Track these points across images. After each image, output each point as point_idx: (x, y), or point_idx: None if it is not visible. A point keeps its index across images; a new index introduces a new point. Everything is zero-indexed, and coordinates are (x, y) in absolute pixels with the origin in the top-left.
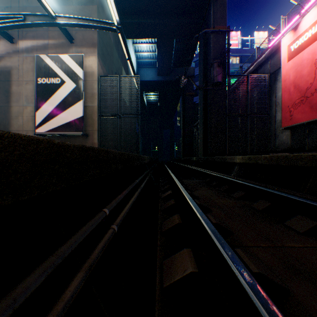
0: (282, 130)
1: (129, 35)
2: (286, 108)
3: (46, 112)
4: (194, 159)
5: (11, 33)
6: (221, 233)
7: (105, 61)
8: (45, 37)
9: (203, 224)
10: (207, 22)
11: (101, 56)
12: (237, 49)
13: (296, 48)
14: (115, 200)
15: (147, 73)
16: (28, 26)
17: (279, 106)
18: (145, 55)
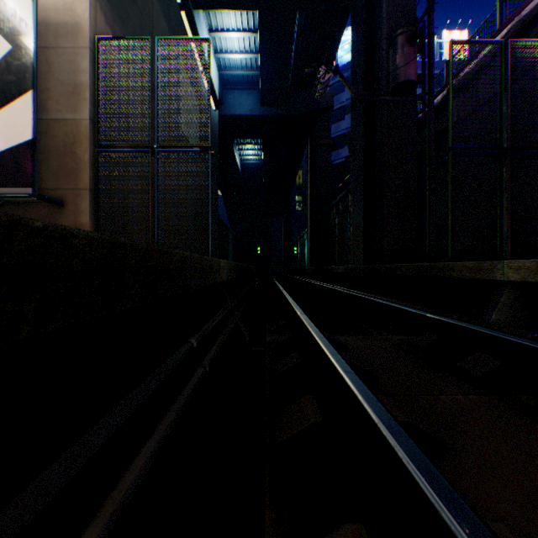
0: None
1: (199, 0)
2: None
3: None
4: (340, 270)
5: None
6: None
7: (122, 13)
8: None
9: None
10: None
11: None
12: None
13: None
14: None
15: (240, 100)
16: None
17: None
18: (237, 61)
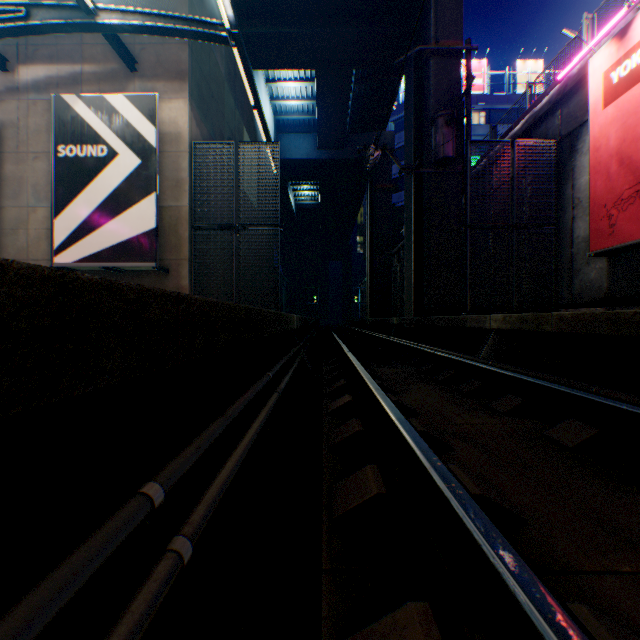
0: (588, 259)
1: (258, 63)
2: (599, 209)
3: (76, 219)
4: (395, 321)
5: (1, 49)
6: (494, 521)
7: (205, 111)
8: (76, 59)
9: (460, 516)
10: (423, 32)
11: (198, 101)
12: (480, 95)
13: (624, 77)
14: (197, 443)
15: (296, 144)
16: (37, 31)
17: (581, 206)
18: (293, 107)
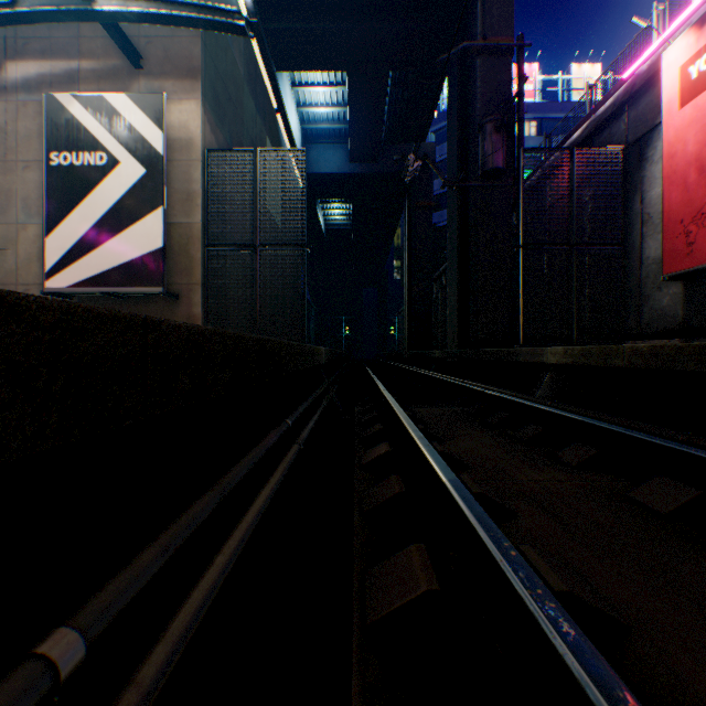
0: (660, 283)
1: (283, 63)
2: (675, 225)
3: (71, 237)
4: (437, 354)
5: None
6: (586, 627)
7: (221, 115)
8: (73, 54)
9: (559, 651)
10: (469, 28)
11: (212, 103)
12: (531, 102)
13: (705, 71)
14: (166, 539)
15: (325, 156)
16: (25, 19)
17: (652, 223)
18: (322, 114)
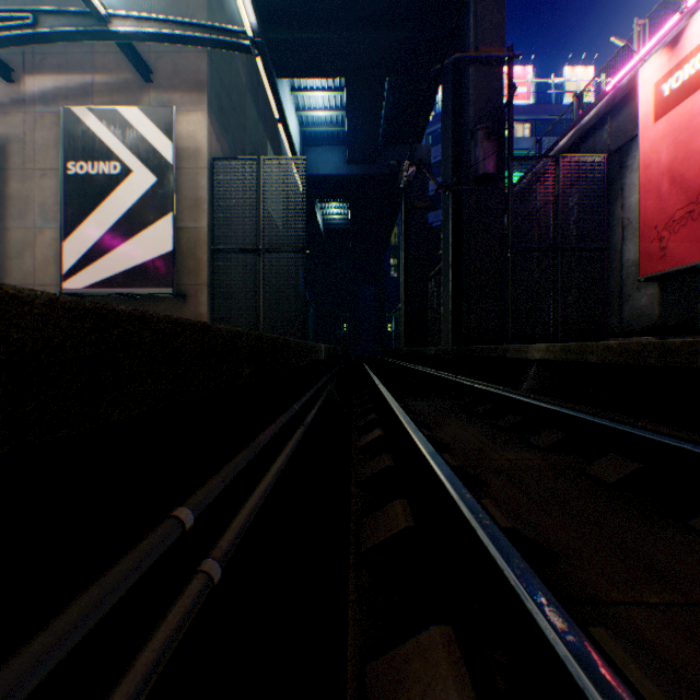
0: (639, 284)
1: (283, 71)
2: (650, 231)
3: (87, 241)
4: (432, 351)
5: (6, 58)
6: (525, 555)
7: (226, 124)
8: (87, 69)
9: (485, 544)
10: (462, 38)
11: (218, 113)
12: (525, 105)
13: (676, 89)
14: (224, 473)
15: (324, 158)
16: (45, 39)
17: (631, 227)
18: (320, 118)
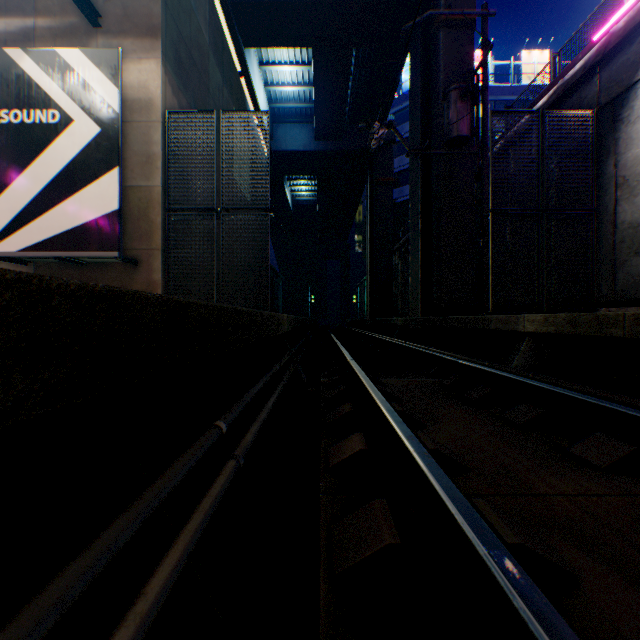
0: (638, 247)
1: (250, 40)
2: None
3: (22, 198)
4: (399, 321)
5: None
6: None
7: (185, 79)
8: (28, 11)
9: None
10: (432, 1)
11: (174, 64)
12: None
13: None
14: None
15: (292, 135)
16: None
17: (628, 186)
18: (289, 94)
